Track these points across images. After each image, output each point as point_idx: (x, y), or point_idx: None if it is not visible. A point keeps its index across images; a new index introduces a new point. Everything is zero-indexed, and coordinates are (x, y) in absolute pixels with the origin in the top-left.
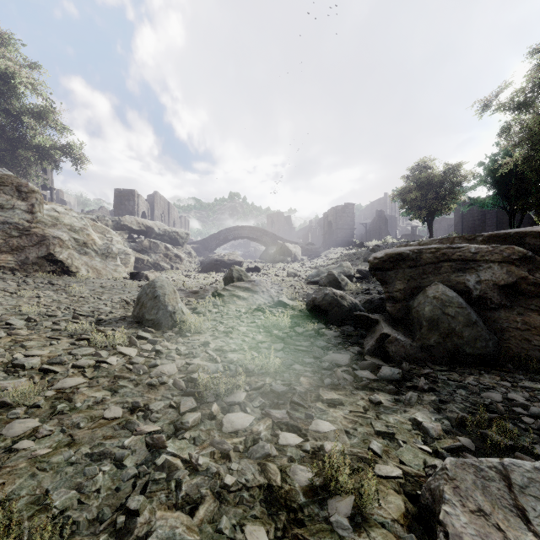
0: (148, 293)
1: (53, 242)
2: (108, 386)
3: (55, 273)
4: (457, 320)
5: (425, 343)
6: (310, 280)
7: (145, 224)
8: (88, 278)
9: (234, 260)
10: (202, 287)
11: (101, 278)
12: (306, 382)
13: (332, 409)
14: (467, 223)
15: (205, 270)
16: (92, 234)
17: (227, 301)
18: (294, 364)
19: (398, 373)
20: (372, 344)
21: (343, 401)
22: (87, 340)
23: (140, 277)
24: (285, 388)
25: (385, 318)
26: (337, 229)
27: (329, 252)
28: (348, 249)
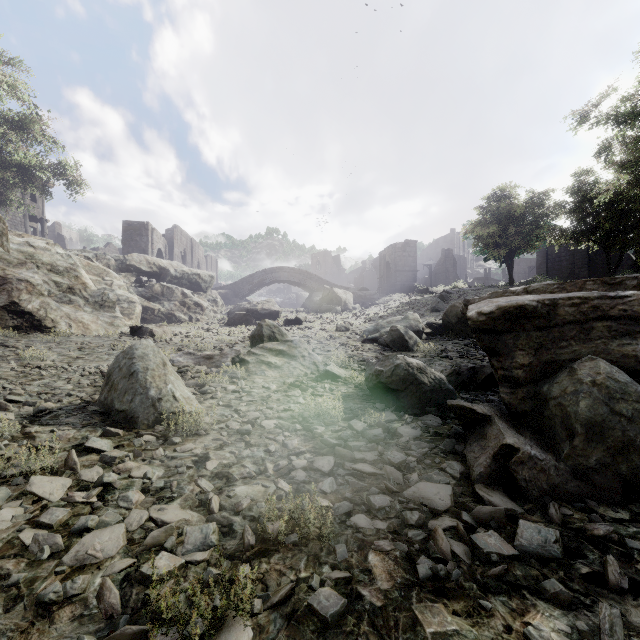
0: (121, 366)
1: (18, 287)
2: None
3: (20, 329)
4: (638, 424)
5: (581, 464)
6: (366, 337)
7: (158, 264)
8: (67, 335)
9: (270, 309)
10: (222, 347)
11: (88, 335)
12: (381, 570)
13: None
14: (553, 264)
15: (232, 322)
16: (82, 276)
17: (252, 371)
18: (355, 509)
19: (556, 540)
20: (486, 464)
21: None
22: None
23: (143, 332)
24: (340, 603)
25: (498, 411)
26: (396, 271)
27: (387, 299)
28: (410, 295)
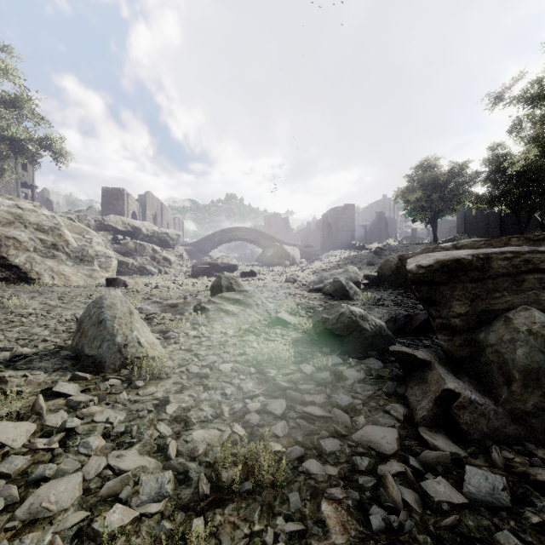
0: (91, 315)
1: (6, 243)
2: None
3: (8, 281)
4: None
5: (518, 408)
6: (311, 287)
7: (132, 224)
8: (50, 285)
9: (229, 263)
10: (186, 296)
11: (69, 286)
12: (335, 521)
13: None
14: (470, 225)
15: (196, 274)
16: (65, 234)
17: (212, 318)
18: (306, 454)
19: (504, 488)
20: (429, 407)
21: None
22: None
23: (117, 283)
24: None
25: (436, 356)
26: (336, 230)
27: (329, 255)
28: (349, 251)
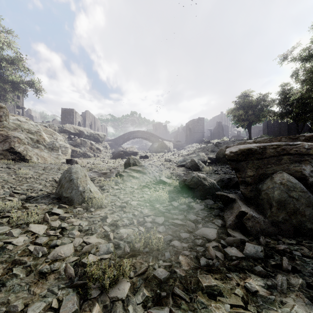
0: (66, 177)
1: (13, 140)
2: (0, 276)
3: (15, 160)
4: (300, 201)
5: (275, 220)
6: (179, 164)
7: (78, 129)
8: (37, 163)
9: (133, 151)
10: (110, 169)
11: (46, 163)
12: (185, 262)
13: (212, 303)
14: (270, 129)
15: (115, 157)
16: (43, 135)
17: (125, 180)
18: (173, 239)
19: (261, 251)
20: (233, 220)
21: (221, 288)
22: (10, 217)
23: (72, 162)
24: (167, 274)
25: (239, 197)
26: (194, 132)
27: (189, 146)
28: (201, 144)
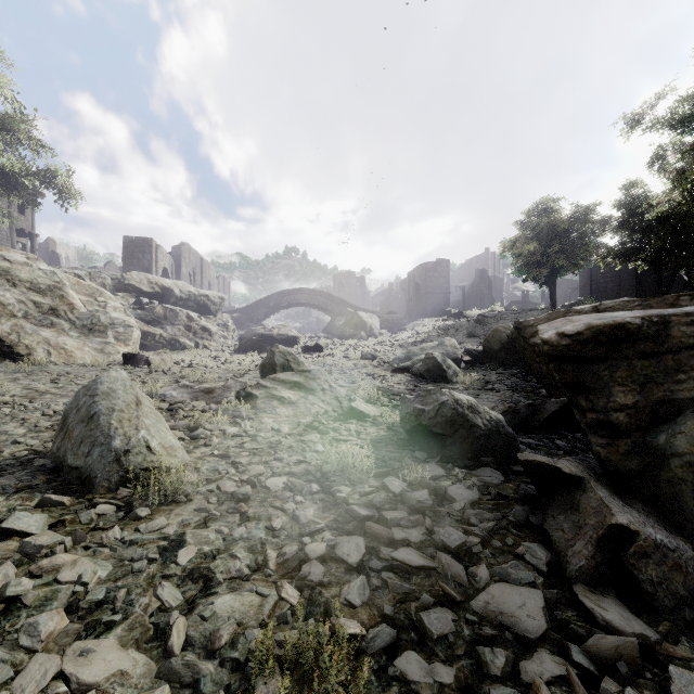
0: (79, 406)
1: None
2: None
3: None
4: None
5: None
6: (396, 366)
7: (161, 283)
8: (43, 364)
9: (287, 335)
10: (228, 378)
11: (71, 364)
12: None
13: None
14: (597, 286)
15: (244, 349)
16: (69, 295)
17: (261, 408)
18: (400, 639)
19: None
20: (588, 553)
21: None
22: None
23: (137, 361)
24: None
25: (588, 469)
26: (426, 293)
27: (416, 324)
28: (442, 320)
